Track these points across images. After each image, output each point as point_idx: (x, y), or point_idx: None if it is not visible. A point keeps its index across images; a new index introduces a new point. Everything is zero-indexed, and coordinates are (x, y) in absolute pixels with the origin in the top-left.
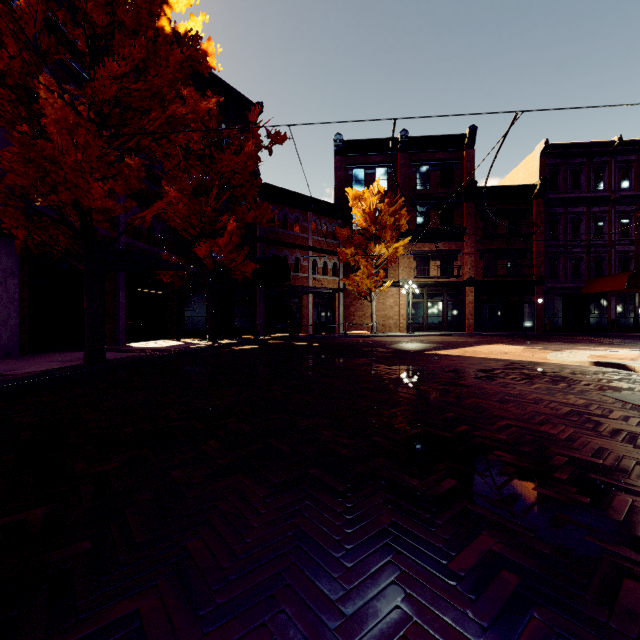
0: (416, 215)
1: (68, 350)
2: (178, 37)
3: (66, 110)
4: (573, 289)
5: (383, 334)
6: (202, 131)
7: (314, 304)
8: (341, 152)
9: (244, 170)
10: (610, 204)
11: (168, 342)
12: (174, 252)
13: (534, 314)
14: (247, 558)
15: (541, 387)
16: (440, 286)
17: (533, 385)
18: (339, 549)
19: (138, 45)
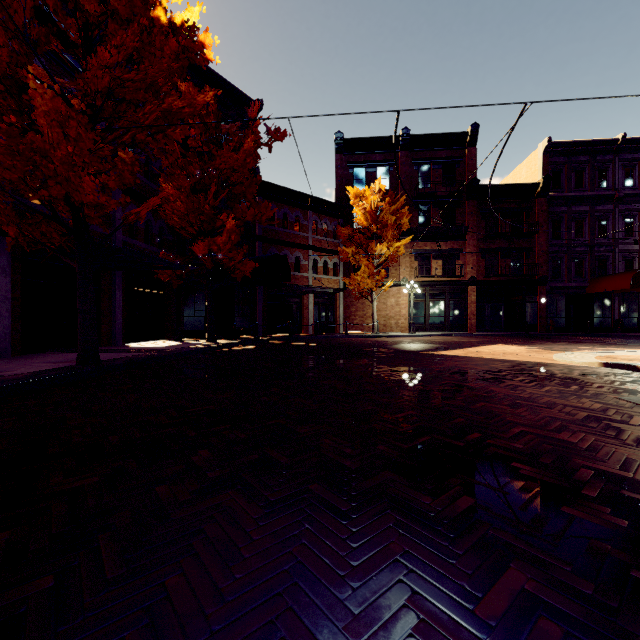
0: (417, 214)
1: (63, 350)
2: (174, 28)
3: (56, 101)
4: (576, 289)
5: (384, 334)
6: (201, 128)
7: (314, 304)
8: (342, 150)
9: (243, 167)
10: (614, 203)
11: (166, 342)
12: (172, 251)
13: (537, 314)
14: (235, 600)
15: (552, 390)
16: (442, 286)
17: (543, 388)
18: (344, 588)
19: (131, 32)
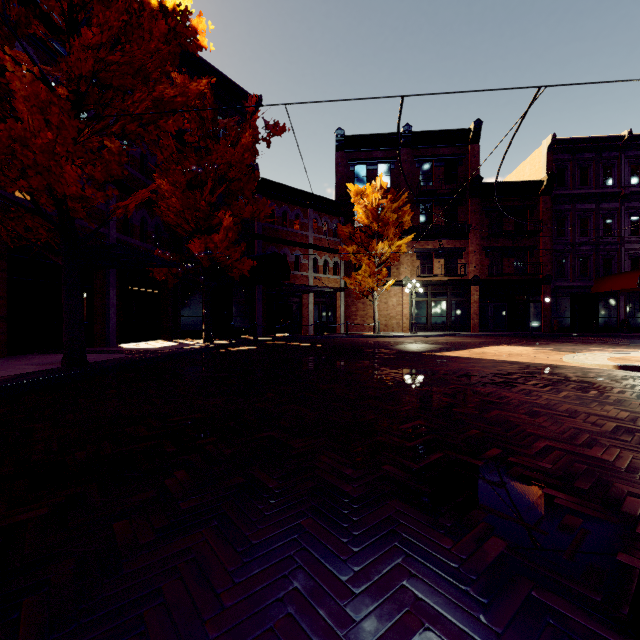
0: (419, 212)
1: (53, 351)
2: (165, 12)
3: (37, 85)
4: (581, 288)
5: (386, 334)
6: (197, 122)
7: (315, 303)
8: (342, 148)
9: (241, 163)
10: (619, 200)
11: (162, 343)
12: (169, 249)
13: (541, 314)
14: None
15: (570, 395)
16: (444, 285)
17: (560, 393)
18: None
19: (114, 10)
